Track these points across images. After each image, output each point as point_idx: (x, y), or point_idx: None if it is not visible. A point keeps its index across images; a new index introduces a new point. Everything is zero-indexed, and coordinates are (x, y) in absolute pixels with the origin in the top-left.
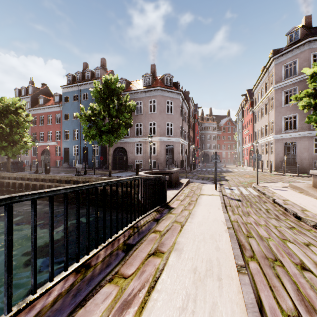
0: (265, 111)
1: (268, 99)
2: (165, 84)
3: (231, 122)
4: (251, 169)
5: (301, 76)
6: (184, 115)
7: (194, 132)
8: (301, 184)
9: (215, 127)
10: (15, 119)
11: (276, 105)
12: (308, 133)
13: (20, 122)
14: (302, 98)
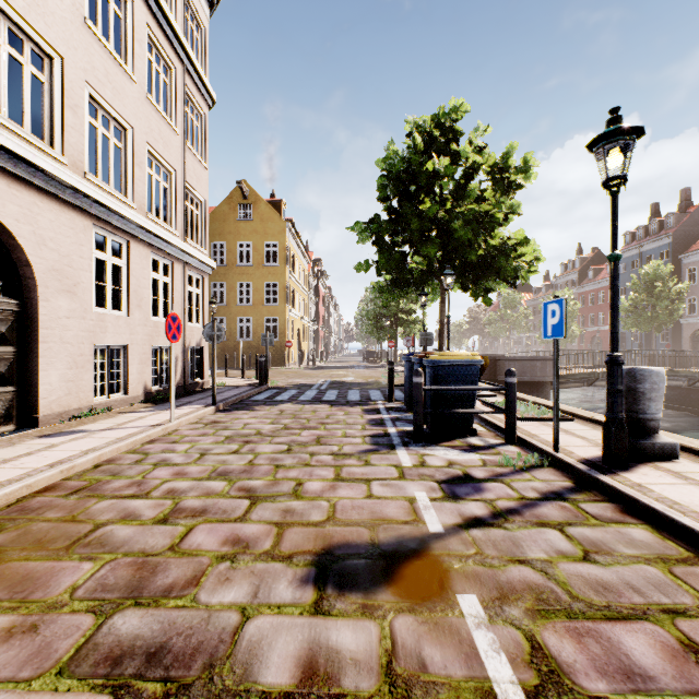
0: None
1: None
2: None
3: None
4: None
5: None
6: None
7: None
8: None
9: None
10: None
11: None
12: None
13: (568, 313)
14: None
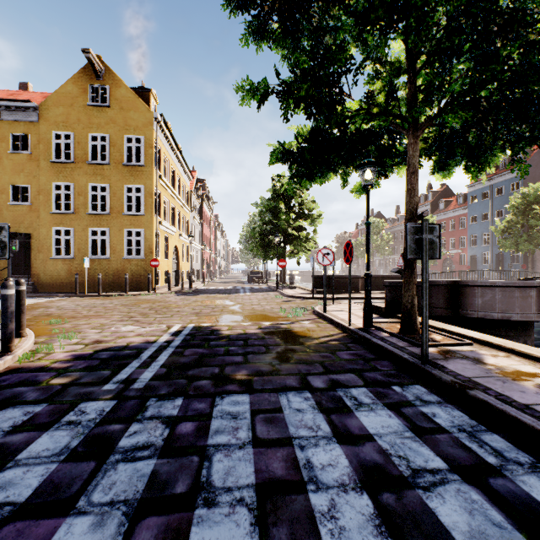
0: None
1: None
2: None
3: None
4: None
5: None
6: None
7: None
8: None
9: None
10: None
11: None
12: None
13: None
14: None
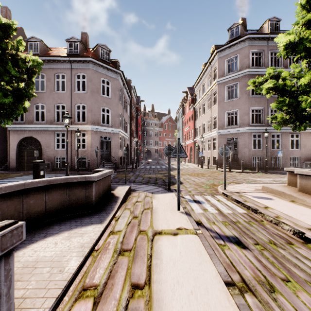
0: (207, 107)
1: (211, 94)
2: (99, 58)
3: (171, 120)
4: (194, 166)
5: (242, 71)
6: (126, 103)
7: (136, 126)
8: (277, 186)
9: (157, 123)
10: None
11: (219, 100)
12: (248, 129)
13: None
14: (260, 84)
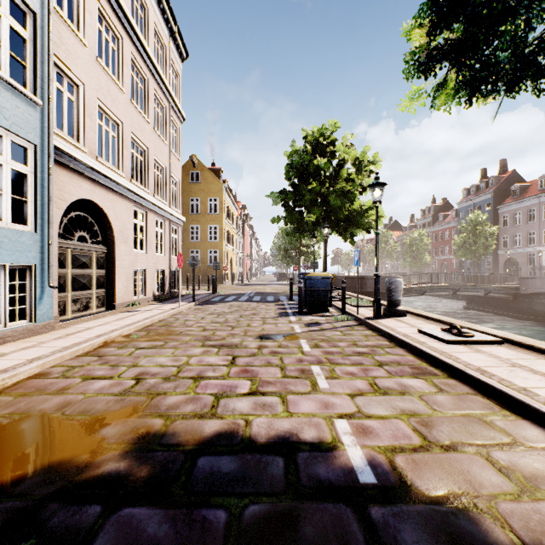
0: None
1: None
2: None
3: None
4: None
5: None
6: None
7: None
8: None
9: None
10: (420, 244)
11: None
12: None
13: (422, 246)
14: None
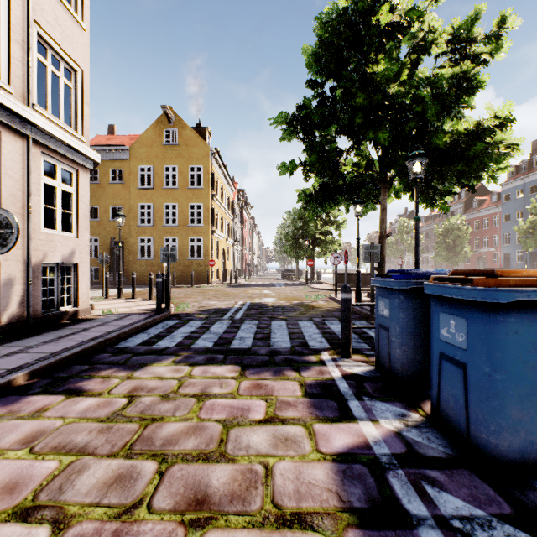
0: None
1: None
2: None
3: None
4: None
5: None
6: None
7: None
8: None
9: None
10: (457, 234)
11: None
12: None
13: (461, 236)
14: None
